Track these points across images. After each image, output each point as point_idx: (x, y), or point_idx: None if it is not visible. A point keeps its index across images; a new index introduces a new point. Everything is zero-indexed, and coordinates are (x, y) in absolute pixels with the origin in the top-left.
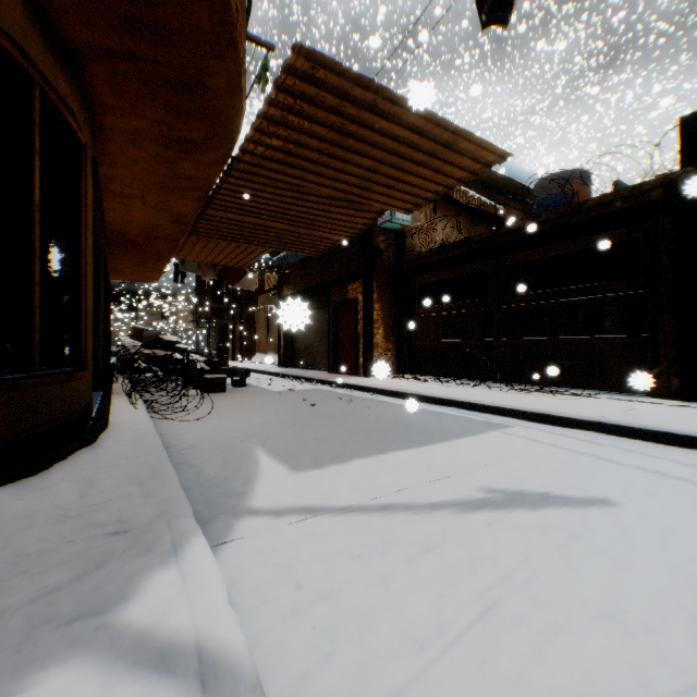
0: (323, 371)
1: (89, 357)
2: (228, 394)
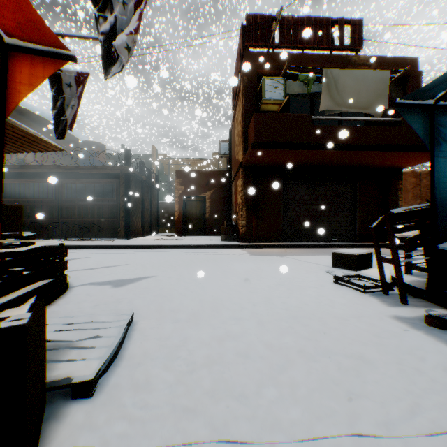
0: None
1: None
2: None
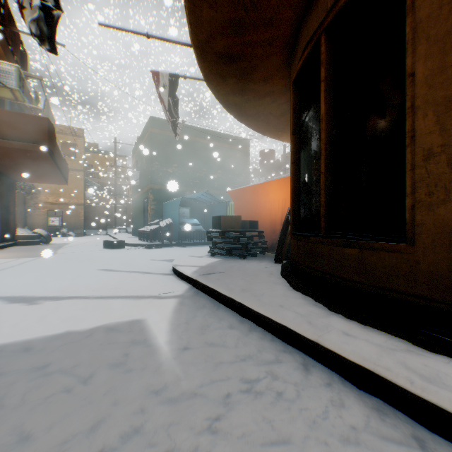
0: None
1: (430, 226)
2: None
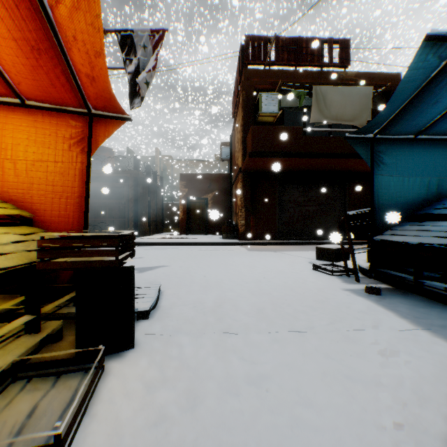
0: None
1: None
2: None
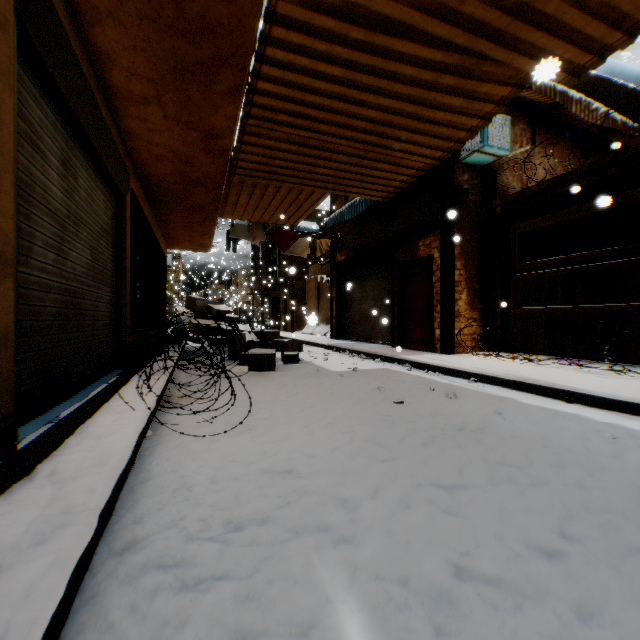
0: (384, 345)
1: None
2: (276, 375)
